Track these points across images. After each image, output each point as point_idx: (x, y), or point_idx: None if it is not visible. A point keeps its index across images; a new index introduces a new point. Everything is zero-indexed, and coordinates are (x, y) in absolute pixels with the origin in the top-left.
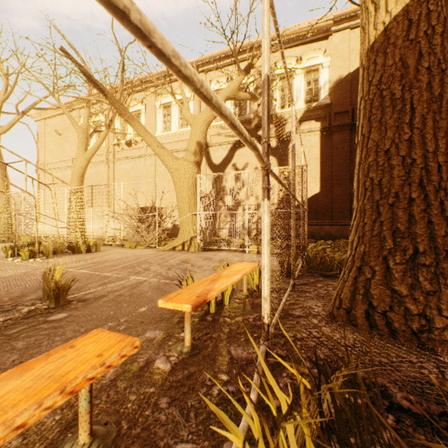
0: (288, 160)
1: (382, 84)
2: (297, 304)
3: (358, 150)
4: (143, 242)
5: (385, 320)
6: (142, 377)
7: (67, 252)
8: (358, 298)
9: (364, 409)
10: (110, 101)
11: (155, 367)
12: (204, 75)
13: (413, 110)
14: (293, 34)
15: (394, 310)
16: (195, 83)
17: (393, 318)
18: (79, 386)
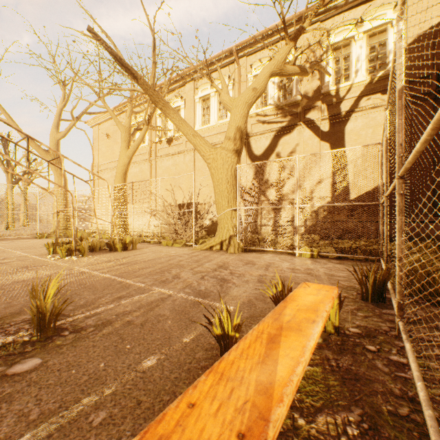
0: (344, 145)
1: None
2: (434, 383)
3: None
4: (180, 240)
5: None
6: None
7: (105, 249)
8: None
9: None
10: (143, 88)
11: None
12: (244, 60)
13: None
14: None
15: None
16: None
17: None
18: None
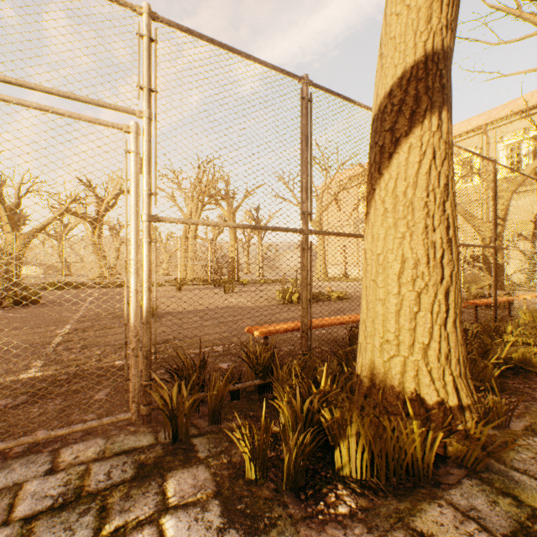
0: None
1: None
2: None
3: None
4: None
5: None
6: None
7: None
8: None
9: None
10: None
11: None
12: (493, 132)
13: None
14: None
15: None
16: None
17: None
18: None
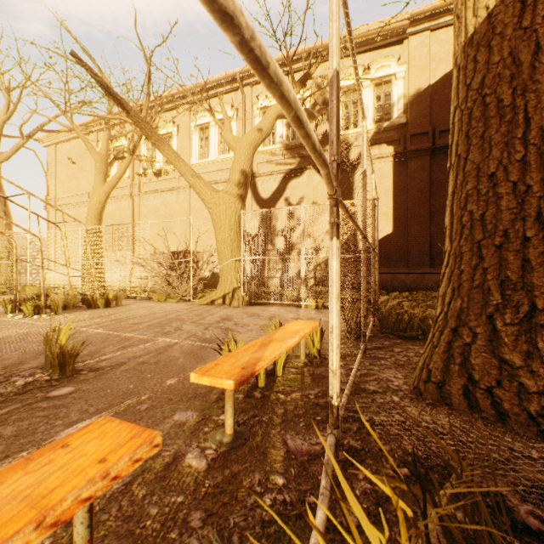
0: (353, 193)
1: (485, 87)
2: (370, 376)
3: (452, 176)
4: (175, 294)
5: (490, 398)
6: (167, 480)
7: (81, 306)
8: (453, 369)
9: (487, 542)
10: (134, 120)
11: (185, 465)
12: (250, 89)
13: (528, 121)
14: (360, 38)
15: (503, 386)
16: (242, 29)
17: (502, 397)
18: (67, 512)
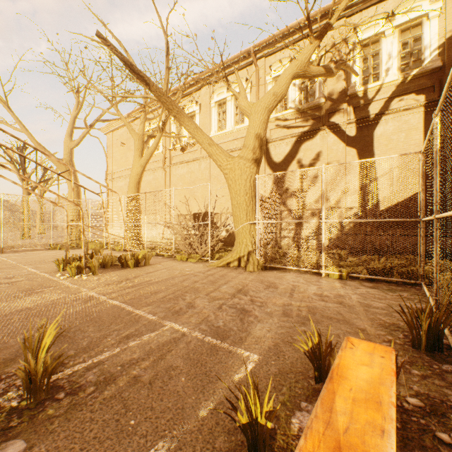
0: (373, 150)
1: None
2: None
3: None
4: (195, 254)
5: None
6: None
7: (117, 264)
8: None
9: None
10: (156, 95)
11: None
12: (263, 61)
13: None
14: None
15: None
16: None
17: None
18: None
